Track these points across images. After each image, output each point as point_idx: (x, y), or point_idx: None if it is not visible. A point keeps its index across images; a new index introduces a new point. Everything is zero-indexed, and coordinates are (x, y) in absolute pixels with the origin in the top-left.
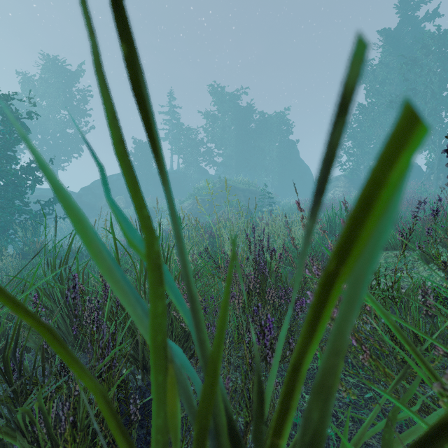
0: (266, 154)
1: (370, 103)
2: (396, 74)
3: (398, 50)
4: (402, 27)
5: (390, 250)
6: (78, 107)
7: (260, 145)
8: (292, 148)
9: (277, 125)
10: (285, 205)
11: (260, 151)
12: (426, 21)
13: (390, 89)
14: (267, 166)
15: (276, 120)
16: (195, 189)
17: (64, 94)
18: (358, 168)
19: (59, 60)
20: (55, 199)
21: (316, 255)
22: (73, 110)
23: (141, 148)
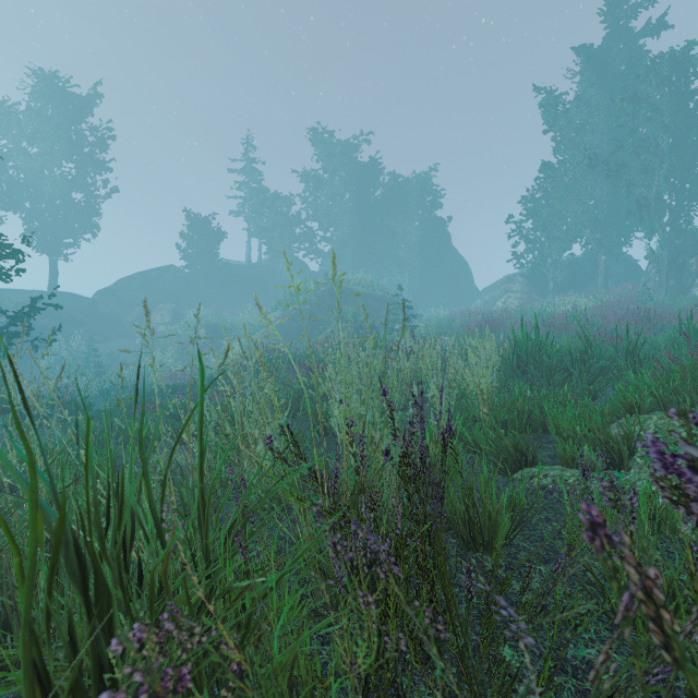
0: (399, 239)
1: (563, 161)
2: (602, 116)
3: (605, 79)
4: (610, 44)
5: (654, 408)
6: (92, 157)
7: (391, 226)
8: (441, 230)
9: (417, 194)
10: (431, 320)
11: (390, 234)
12: (647, 35)
13: (592, 140)
14: (402, 259)
15: (416, 185)
16: (287, 293)
17: (69, 134)
18: (544, 262)
19: (60, 79)
20: (33, 307)
21: (508, 416)
22: (83, 161)
23: (199, 226)
